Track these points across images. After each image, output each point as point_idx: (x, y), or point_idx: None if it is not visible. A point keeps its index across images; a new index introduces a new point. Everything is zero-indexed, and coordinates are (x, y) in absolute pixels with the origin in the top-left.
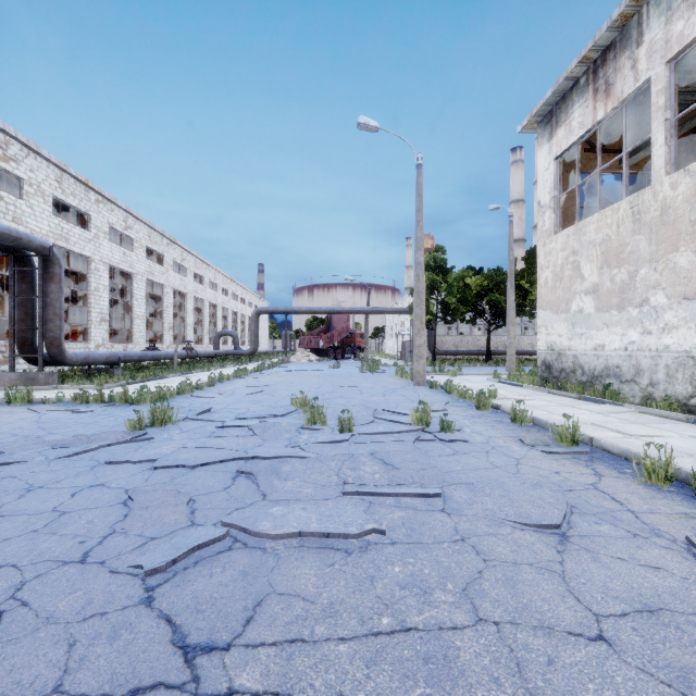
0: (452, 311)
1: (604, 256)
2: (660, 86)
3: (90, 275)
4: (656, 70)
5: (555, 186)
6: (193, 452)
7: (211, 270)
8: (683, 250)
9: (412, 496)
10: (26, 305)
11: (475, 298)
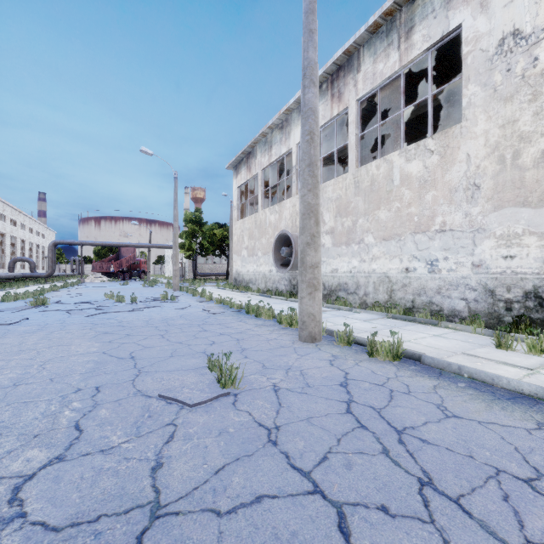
0: (206, 249)
1: (249, 234)
2: (260, 178)
3: None
4: (259, 171)
5: (238, 199)
6: (73, 308)
7: None
8: (264, 238)
9: (152, 307)
10: None
11: (219, 242)
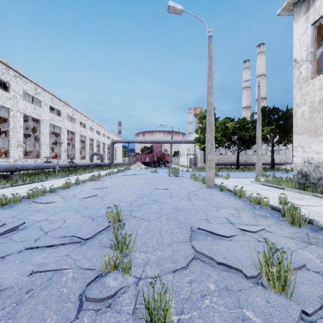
0: (218, 141)
1: None
2: None
3: (10, 119)
4: None
5: (311, 44)
6: None
7: (90, 121)
8: None
9: None
10: None
11: (231, 134)
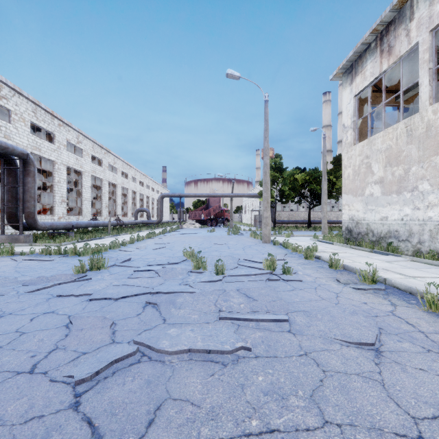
0: (286, 196)
1: (387, 158)
2: (426, 47)
3: (55, 172)
4: (423, 36)
5: (354, 114)
6: (116, 289)
7: (132, 169)
8: None
9: (268, 321)
10: (12, 191)
11: (301, 187)
